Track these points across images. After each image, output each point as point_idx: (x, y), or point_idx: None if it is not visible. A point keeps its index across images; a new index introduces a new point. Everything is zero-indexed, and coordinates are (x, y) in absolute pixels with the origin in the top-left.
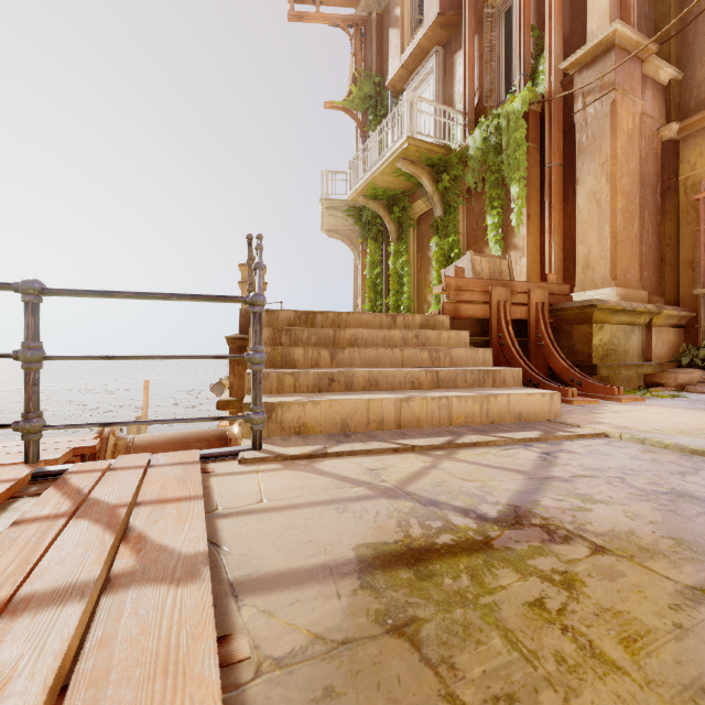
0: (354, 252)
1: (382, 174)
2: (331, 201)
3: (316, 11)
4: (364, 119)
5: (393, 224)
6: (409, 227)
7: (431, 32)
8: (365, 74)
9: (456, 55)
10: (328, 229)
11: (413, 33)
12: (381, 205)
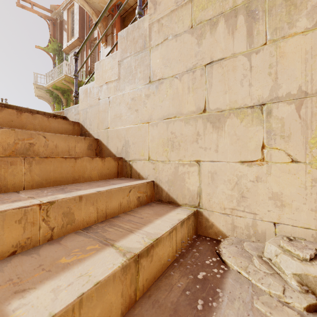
0: (51, 107)
1: (58, 83)
2: (38, 85)
3: (31, 7)
4: (54, 57)
5: (65, 99)
6: (70, 101)
7: (76, 41)
8: (55, 40)
9: (85, 52)
10: (38, 95)
11: (72, 37)
12: (59, 92)
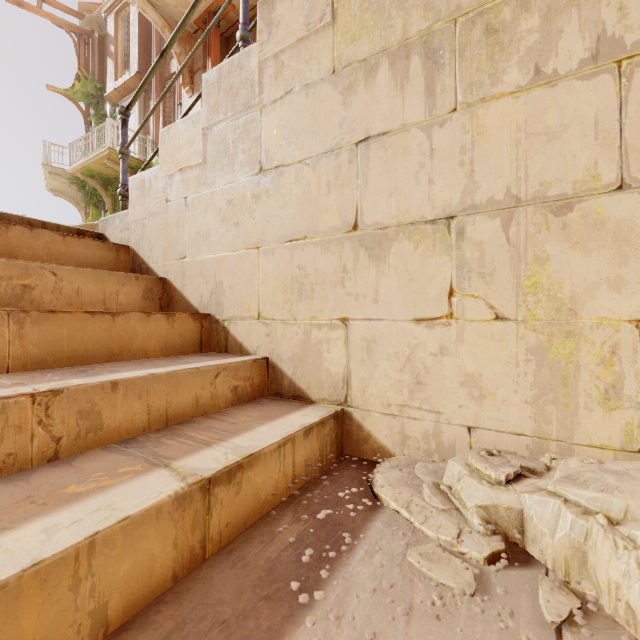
0: (81, 213)
1: (95, 163)
2: (54, 167)
3: (38, 6)
4: (87, 110)
5: (109, 198)
6: None
7: (134, 80)
8: (88, 76)
9: (151, 102)
10: (54, 189)
11: (125, 70)
12: (98, 183)
